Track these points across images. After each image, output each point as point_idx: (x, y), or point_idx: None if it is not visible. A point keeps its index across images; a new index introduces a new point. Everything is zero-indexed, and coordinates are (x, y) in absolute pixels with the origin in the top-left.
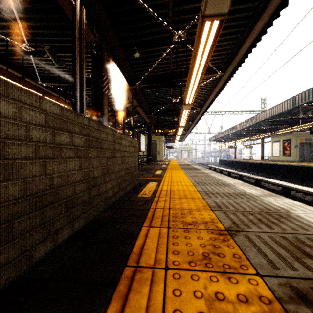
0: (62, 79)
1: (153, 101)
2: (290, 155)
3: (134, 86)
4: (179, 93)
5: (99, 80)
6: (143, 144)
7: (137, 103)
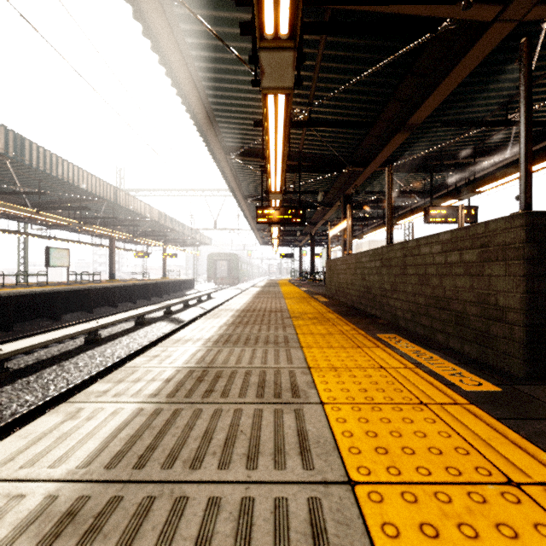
0: None
1: None
2: None
3: None
4: None
5: None
6: None
7: None
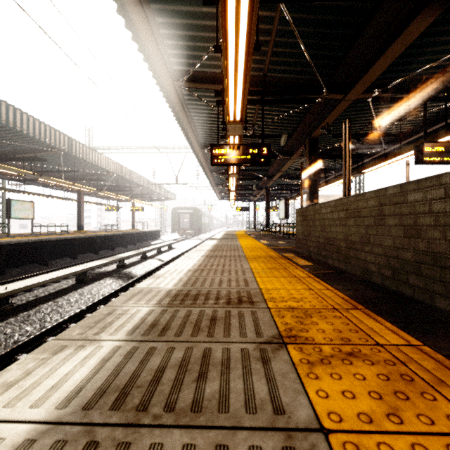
0: None
1: None
2: None
3: None
4: None
5: None
6: None
7: None
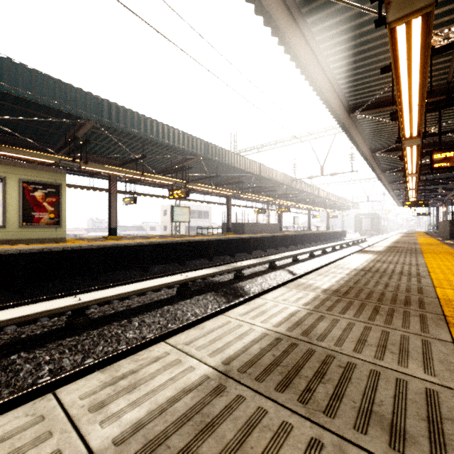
0: None
1: None
2: (58, 224)
3: None
4: None
5: None
6: None
7: None
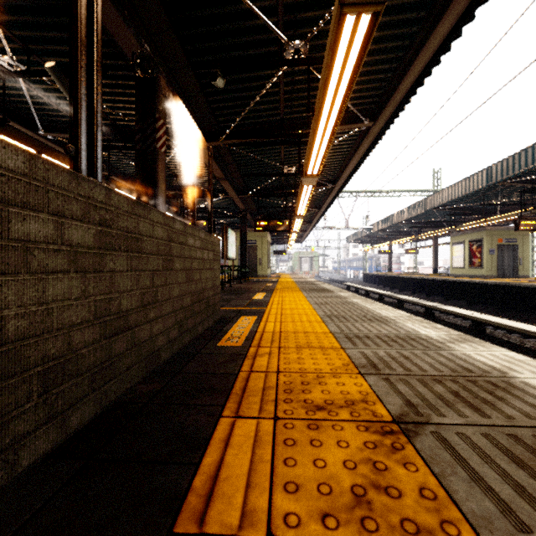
0: None
1: (251, 172)
2: (481, 265)
3: (216, 143)
4: (296, 157)
5: (148, 127)
6: (232, 246)
7: (221, 174)
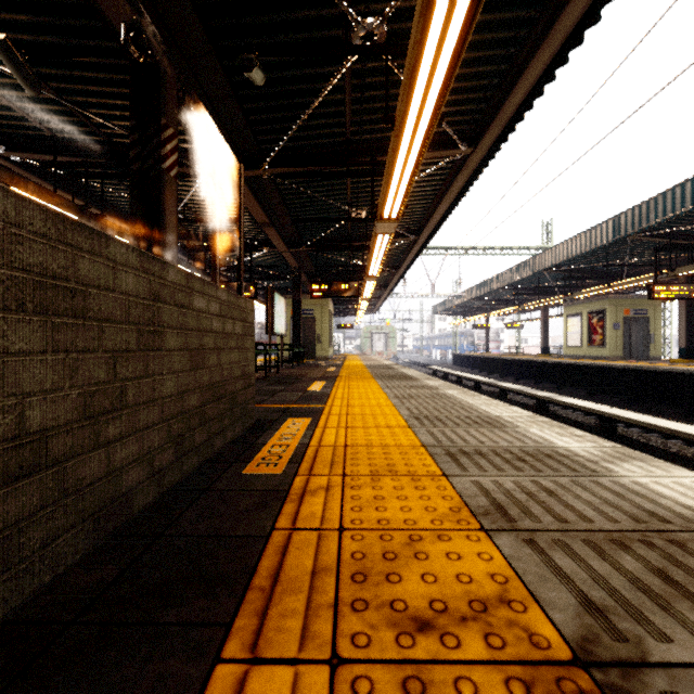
0: (64, 145)
1: (306, 216)
2: (603, 344)
3: (256, 172)
4: (368, 196)
5: (151, 139)
6: (280, 316)
7: (265, 218)
